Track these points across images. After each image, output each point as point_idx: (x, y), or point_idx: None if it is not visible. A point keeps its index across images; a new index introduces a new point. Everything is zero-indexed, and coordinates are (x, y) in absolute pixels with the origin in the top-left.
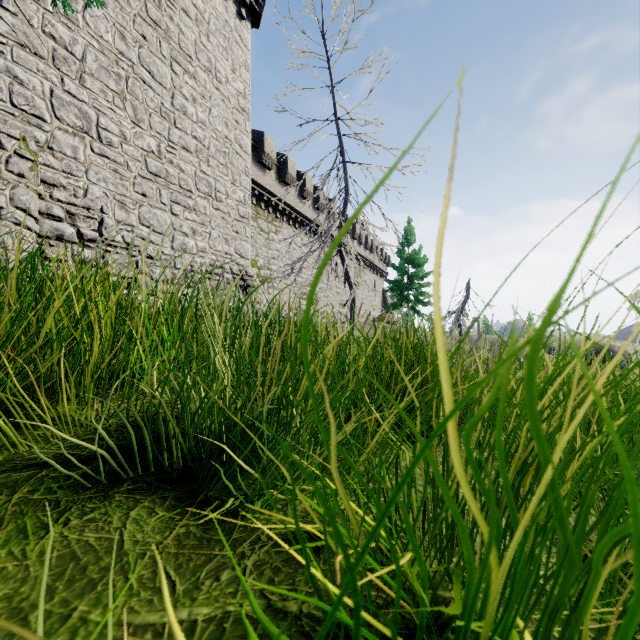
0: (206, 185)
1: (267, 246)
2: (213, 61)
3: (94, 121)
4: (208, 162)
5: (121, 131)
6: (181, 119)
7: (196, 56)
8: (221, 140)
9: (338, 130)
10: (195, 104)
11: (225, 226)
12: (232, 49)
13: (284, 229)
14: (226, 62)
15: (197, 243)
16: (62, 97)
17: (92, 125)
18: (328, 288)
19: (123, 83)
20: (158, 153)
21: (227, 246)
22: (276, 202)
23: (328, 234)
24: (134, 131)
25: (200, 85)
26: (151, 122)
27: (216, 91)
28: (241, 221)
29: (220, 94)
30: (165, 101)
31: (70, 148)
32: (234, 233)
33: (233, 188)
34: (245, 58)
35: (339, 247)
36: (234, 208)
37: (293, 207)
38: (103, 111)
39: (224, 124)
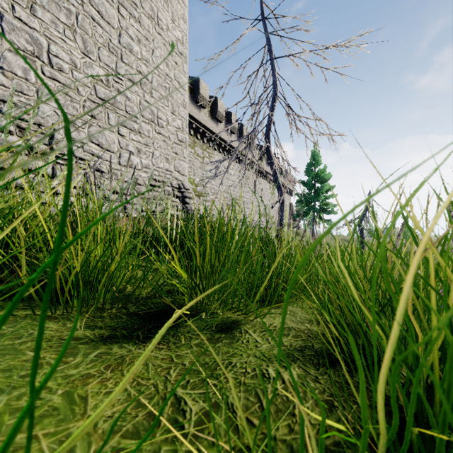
0: (149, 113)
1: (202, 168)
2: (155, 10)
3: (45, 48)
4: (151, 94)
5: (71, 59)
6: (127, 55)
7: (141, 4)
8: (162, 77)
9: (265, 28)
10: (140, 44)
11: (166, 148)
12: (172, 3)
13: (215, 155)
14: (167, 13)
15: (141, 160)
16: (13, 22)
17: (43, 51)
18: (249, 201)
19: (73, 18)
20: (106, 82)
21: (167, 164)
22: (209, 134)
23: (256, 132)
24: (84, 61)
25: (144, 29)
26: (100, 55)
27: (158, 36)
28: (179, 144)
29: (161, 38)
30: (113, 38)
31: (21, 69)
32: (173, 154)
33: (173, 117)
34: (183, 12)
35: (267, 147)
36: (173, 133)
37: (222, 138)
38: (54, 40)
39: (165, 64)
